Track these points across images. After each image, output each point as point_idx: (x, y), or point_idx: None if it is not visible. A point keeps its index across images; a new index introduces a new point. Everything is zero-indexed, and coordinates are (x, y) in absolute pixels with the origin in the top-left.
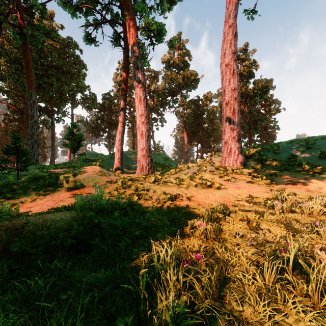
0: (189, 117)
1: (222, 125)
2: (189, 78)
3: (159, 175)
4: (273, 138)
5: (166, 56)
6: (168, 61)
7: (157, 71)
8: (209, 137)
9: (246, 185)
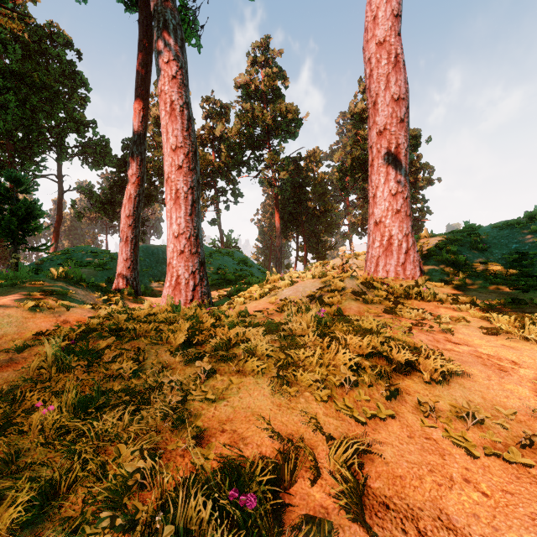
0: (284, 187)
1: (338, 205)
2: (285, 116)
3: (224, 299)
4: (419, 229)
5: (242, 76)
6: (246, 85)
7: (226, 103)
8: (317, 224)
9: (499, 345)
